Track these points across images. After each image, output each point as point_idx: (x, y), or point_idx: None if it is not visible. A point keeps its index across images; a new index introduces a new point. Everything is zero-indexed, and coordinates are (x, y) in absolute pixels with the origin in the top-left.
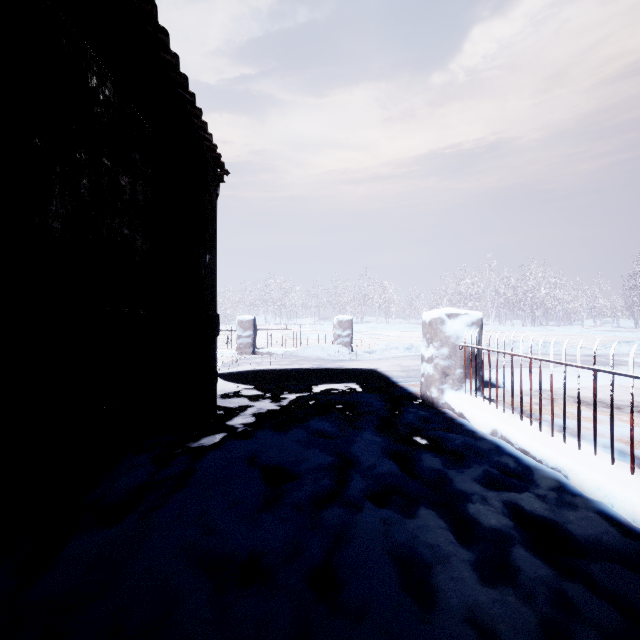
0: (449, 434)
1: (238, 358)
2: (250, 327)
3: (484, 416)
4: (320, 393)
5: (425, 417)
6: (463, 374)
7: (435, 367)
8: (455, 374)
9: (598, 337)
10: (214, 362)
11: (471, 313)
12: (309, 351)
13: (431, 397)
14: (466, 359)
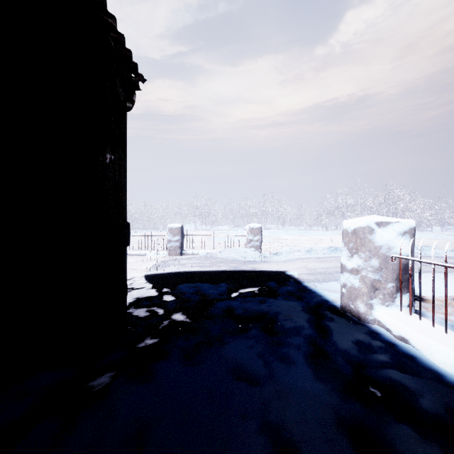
0: (410, 381)
1: (168, 259)
2: (178, 233)
3: (447, 351)
4: (237, 300)
5: (360, 341)
6: (395, 288)
7: (362, 280)
8: (386, 288)
9: (451, 240)
10: (121, 275)
11: (403, 221)
12: (226, 253)
13: (357, 311)
14: (398, 272)
